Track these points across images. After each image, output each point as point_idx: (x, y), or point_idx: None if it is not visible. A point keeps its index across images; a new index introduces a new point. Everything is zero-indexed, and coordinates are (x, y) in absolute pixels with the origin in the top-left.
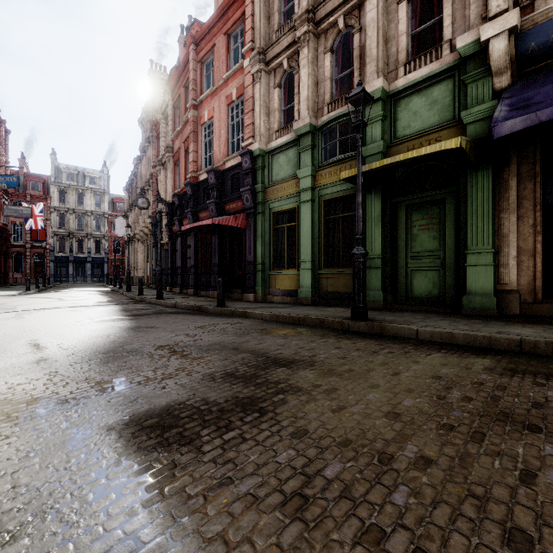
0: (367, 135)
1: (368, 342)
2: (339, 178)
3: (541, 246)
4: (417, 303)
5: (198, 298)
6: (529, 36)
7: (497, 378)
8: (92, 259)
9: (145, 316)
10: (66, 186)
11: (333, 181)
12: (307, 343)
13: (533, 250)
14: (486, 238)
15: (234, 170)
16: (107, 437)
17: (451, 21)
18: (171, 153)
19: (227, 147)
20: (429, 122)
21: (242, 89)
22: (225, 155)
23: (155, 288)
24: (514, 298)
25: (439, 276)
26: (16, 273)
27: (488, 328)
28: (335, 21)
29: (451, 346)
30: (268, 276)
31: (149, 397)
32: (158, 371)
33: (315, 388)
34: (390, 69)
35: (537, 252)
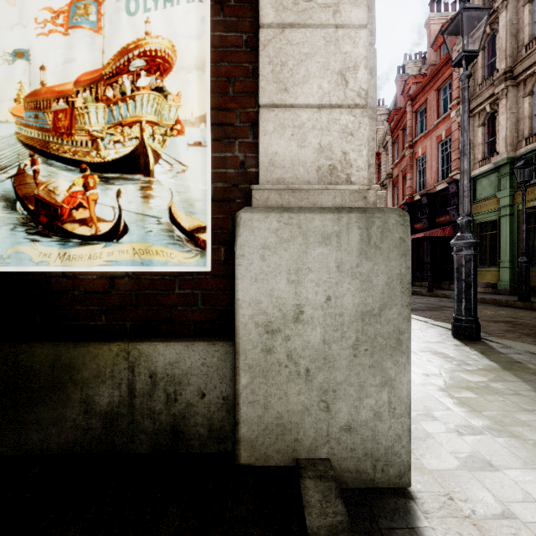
0: None
1: (508, 308)
2: (535, 196)
3: None
4: None
5: (413, 287)
6: None
7: None
8: None
9: None
10: None
11: (529, 199)
12: None
13: None
14: None
15: (443, 192)
16: None
17: None
18: (391, 178)
19: (437, 174)
20: None
21: (449, 131)
22: (435, 181)
23: None
24: None
25: None
26: None
27: None
28: (533, 72)
29: None
30: None
31: None
32: None
33: None
34: None
35: None
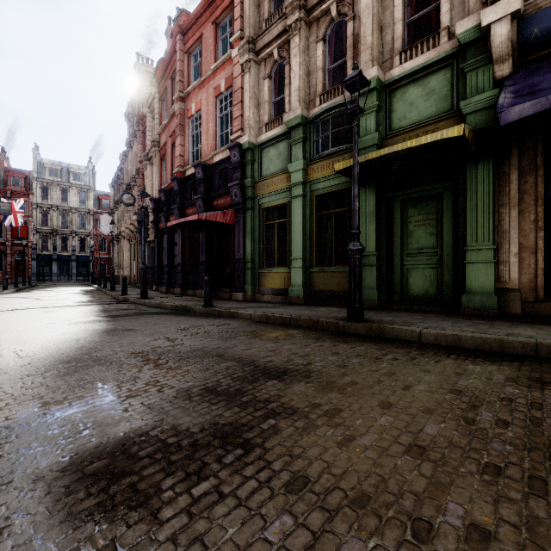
0: (361, 126)
1: (368, 346)
2: (331, 172)
3: (543, 243)
4: (413, 302)
5: (184, 297)
6: (532, 22)
7: (526, 391)
8: (76, 257)
9: (125, 317)
10: (50, 182)
11: (325, 175)
12: (300, 348)
13: (534, 246)
14: (486, 233)
15: (222, 164)
16: (29, 494)
17: (449, 7)
18: (157, 147)
19: (215, 140)
20: (425, 113)
21: (231, 80)
22: (213, 149)
23: None
24: (515, 297)
25: (436, 274)
26: None
27: (495, 330)
28: (328, 8)
29: (459, 351)
30: (257, 275)
31: (104, 424)
32: (124, 387)
33: (314, 409)
34: (384, 58)
35: (538, 249)
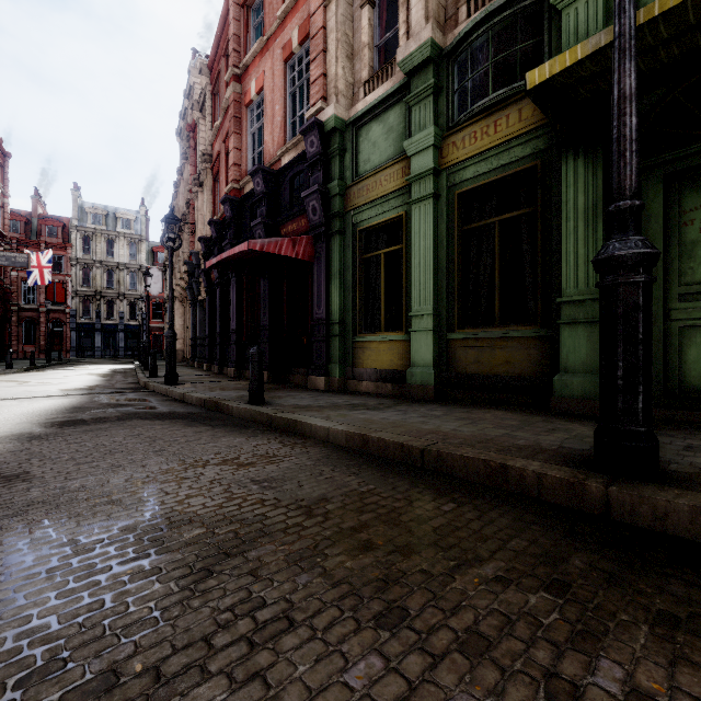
0: (565, 29)
1: None
2: (492, 142)
3: None
4: (700, 405)
5: (235, 383)
6: None
7: None
8: (125, 327)
9: (83, 427)
10: (92, 231)
11: (479, 149)
12: None
13: None
14: None
15: (295, 167)
16: None
17: None
18: (209, 163)
19: (284, 131)
20: None
21: (307, 25)
22: (280, 146)
23: (193, 365)
24: None
25: None
26: (28, 345)
27: None
28: None
29: None
30: (350, 346)
31: None
32: None
33: None
34: None
35: None
